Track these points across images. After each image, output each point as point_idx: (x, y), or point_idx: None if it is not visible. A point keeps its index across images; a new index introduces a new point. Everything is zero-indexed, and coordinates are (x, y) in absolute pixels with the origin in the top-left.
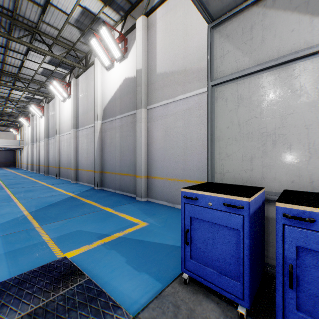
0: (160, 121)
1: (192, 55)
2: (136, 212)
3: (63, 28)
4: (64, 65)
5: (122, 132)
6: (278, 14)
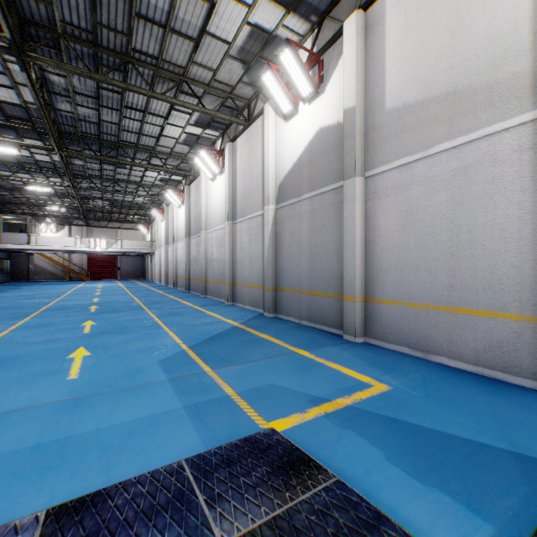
0: (393, 197)
1: (473, 59)
2: (356, 362)
3: (220, 66)
4: (214, 124)
5: (313, 222)
6: None
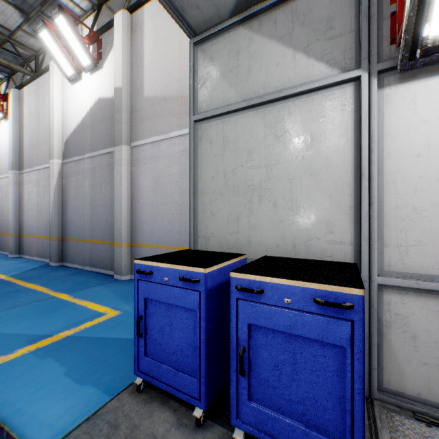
0: (148, 165)
1: None
2: (108, 297)
3: None
4: None
5: (94, 179)
6: (264, 41)
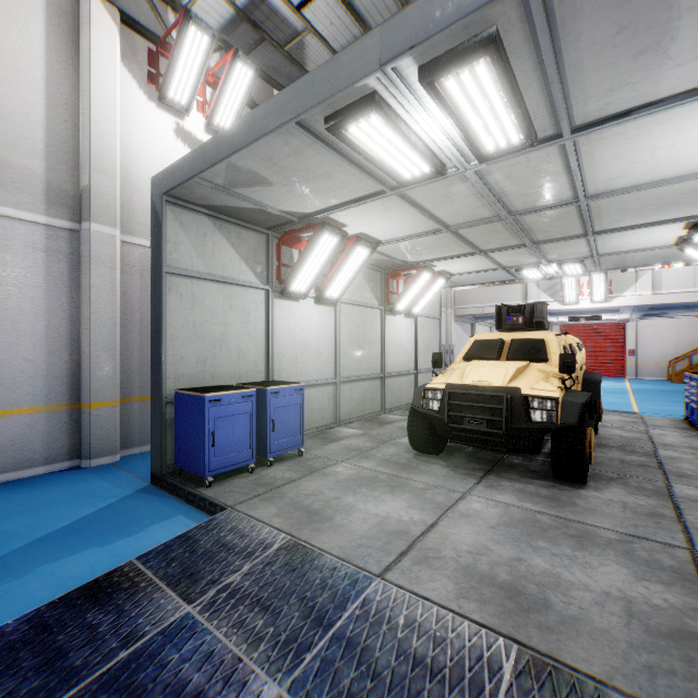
0: None
1: None
2: None
3: None
4: None
5: None
6: (223, 239)
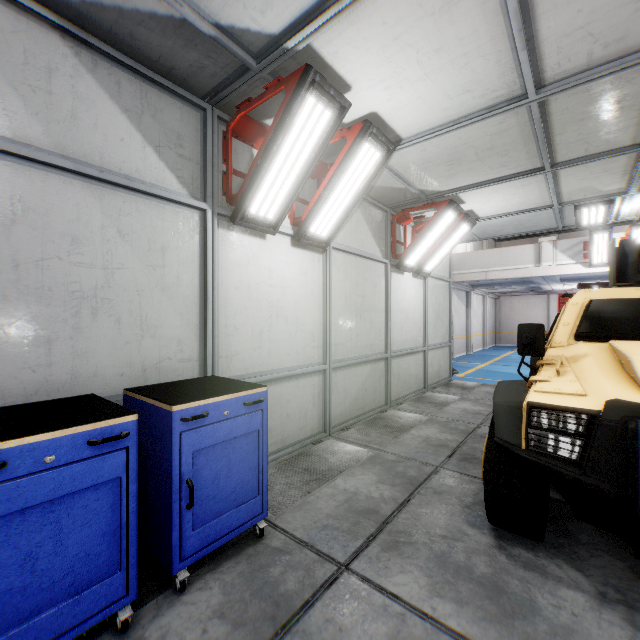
0: None
1: None
2: None
3: None
4: None
5: None
6: (102, 93)
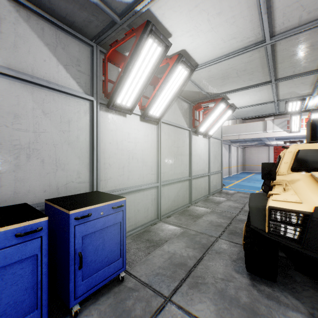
0: None
1: None
2: None
3: None
4: None
5: None
6: (33, 34)
